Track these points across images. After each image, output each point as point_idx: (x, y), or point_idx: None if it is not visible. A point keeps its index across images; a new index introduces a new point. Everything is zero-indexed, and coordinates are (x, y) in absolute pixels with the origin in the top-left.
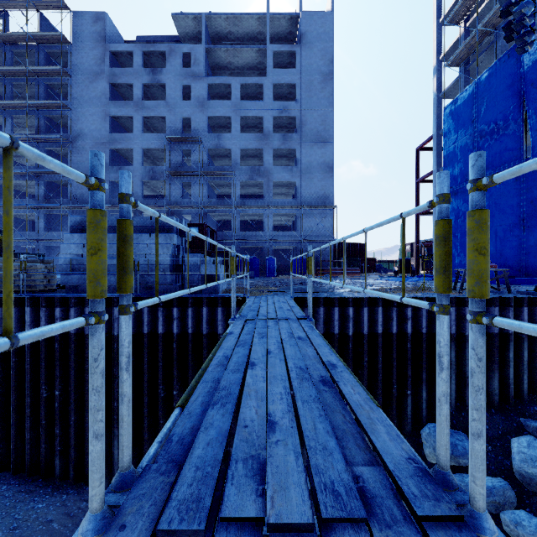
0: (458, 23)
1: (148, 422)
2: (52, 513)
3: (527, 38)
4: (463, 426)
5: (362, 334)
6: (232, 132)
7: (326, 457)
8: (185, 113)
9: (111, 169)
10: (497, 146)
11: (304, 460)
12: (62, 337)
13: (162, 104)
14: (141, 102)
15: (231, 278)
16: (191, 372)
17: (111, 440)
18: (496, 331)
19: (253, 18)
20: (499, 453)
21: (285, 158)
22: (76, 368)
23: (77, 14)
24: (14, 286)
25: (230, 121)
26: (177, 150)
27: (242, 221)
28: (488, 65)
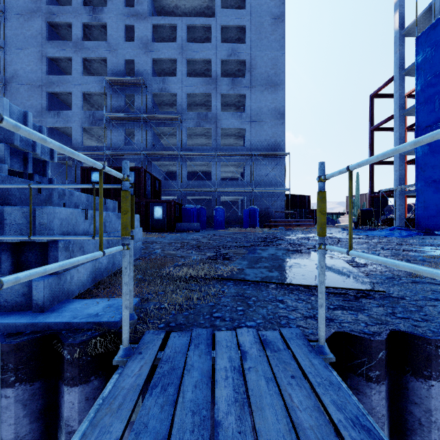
0: None
1: None
2: None
3: None
4: None
5: None
6: (178, 76)
7: None
8: (128, 55)
9: (48, 113)
10: None
11: None
12: None
13: (103, 45)
14: (80, 43)
15: None
16: None
17: None
18: None
19: None
20: None
21: (233, 107)
22: None
23: None
24: None
25: (176, 66)
26: (119, 94)
27: (189, 173)
28: None
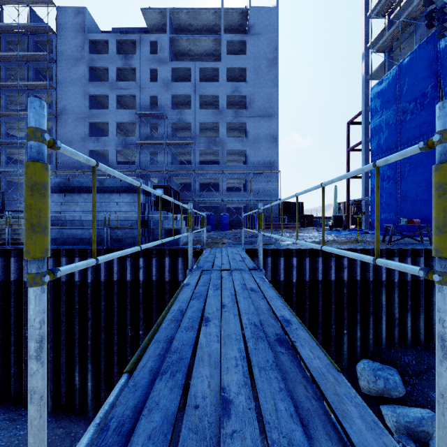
0: (383, 16)
1: (117, 358)
2: None
3: (446, 24)
4: (393, 361)
5: (305, 281)
6: (192, 109)
7: None
8: (153, 92)
9: (89, 139)
10: (417, 119)
11: (254, 391)
12: None
13: (133, 85)
14: (115, 83)
15: (188, 233)
16: (155, 315)
17: (85, 374)
18: (421, 278)
19: (210, 12)
20: (425, 386)
21: (237, 130)
22: (54, 311)
23: (61, 9)
24: (1, 239)
25: (190, 99)
26: (146, 124)
27: (200, 184)
28: (409, 51)
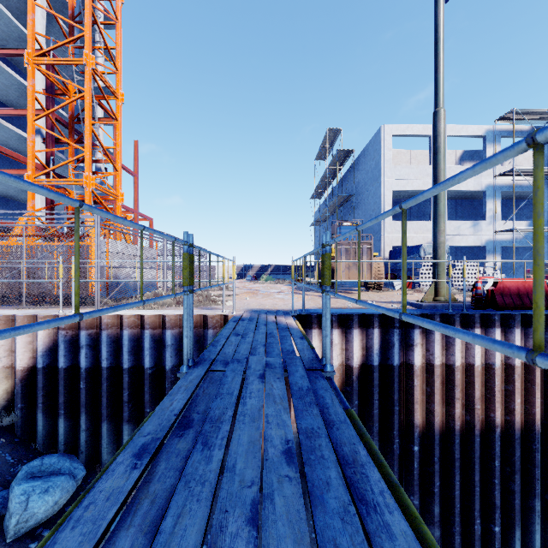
0: None
1: None
2: None
3: None
4: None
5: None
6: None
7: (235, 368)
8: None
9: None
10: None
11: None
12: None
13: None
14: None
15: None
16: None
17: None
18: None
19: None
20: None
21: None
22: None
23: None
24: None
25: None
26: None
27: None
28: None
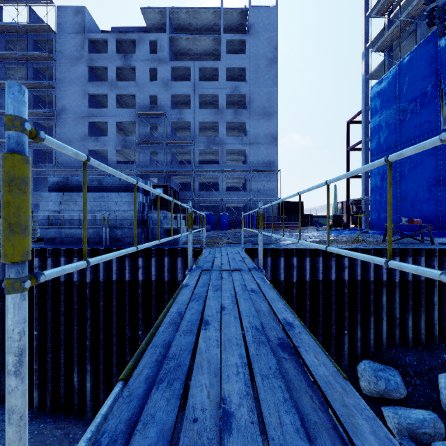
0: (383, 15)
1: (116, 358)
2: (30, 441)
3: None
4: (394, 362)
5: (305, 281)
6: (192, 108)
7: None
8: (152, 92)
9: (89, 139)
10: (417, 119)
11: (254, 391)
12: (40, 284)
13: (132, 84)
14: (115, 83)
15: (187, 233)
16: (154, 315)
17: (83, 375)
18: (422, 278)
19: (210, 11)
20: (427, 386)
21: (236, 130)
22: (53, 311)
23: (61, 8)
24: None
25: (190, 98)
26: (145, 123)
27: (200, 183)
28: (409, 50)
